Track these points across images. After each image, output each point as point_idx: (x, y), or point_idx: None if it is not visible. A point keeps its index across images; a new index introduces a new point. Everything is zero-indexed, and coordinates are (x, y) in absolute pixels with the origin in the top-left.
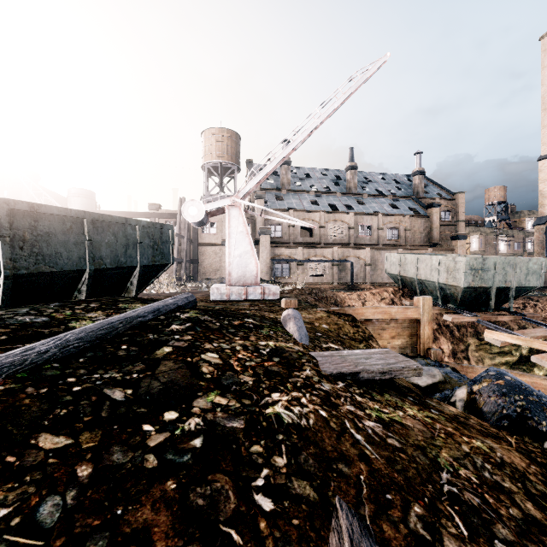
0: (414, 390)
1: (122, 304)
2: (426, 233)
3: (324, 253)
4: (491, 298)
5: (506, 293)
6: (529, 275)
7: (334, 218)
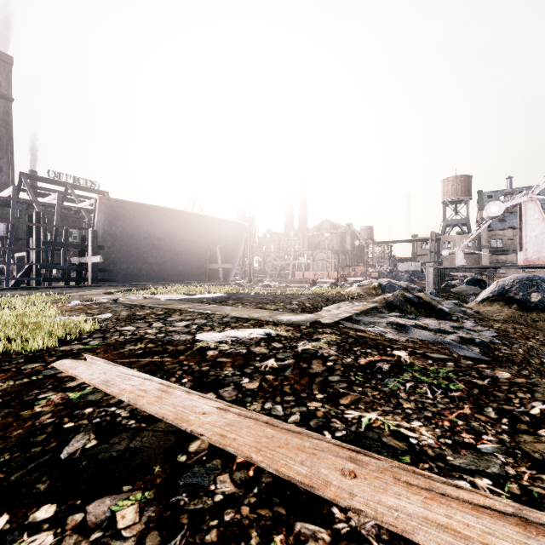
0: None
1: None
2: None
3: None
4: None
5: None
6: None
7: None
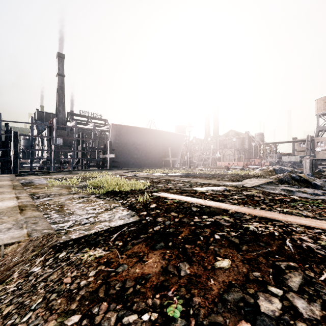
0: None
1: None
2: None
3: None
4: None
5: None
6: None
7: None
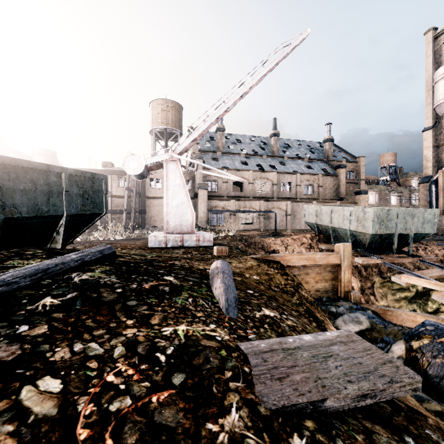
0: (393, 398)
1: (13, 261)
2: (334, 189)
3: (252, 205)
4: (393, 243)
5: (406, 239)
6: (425, 224)
7: (261, 176)
